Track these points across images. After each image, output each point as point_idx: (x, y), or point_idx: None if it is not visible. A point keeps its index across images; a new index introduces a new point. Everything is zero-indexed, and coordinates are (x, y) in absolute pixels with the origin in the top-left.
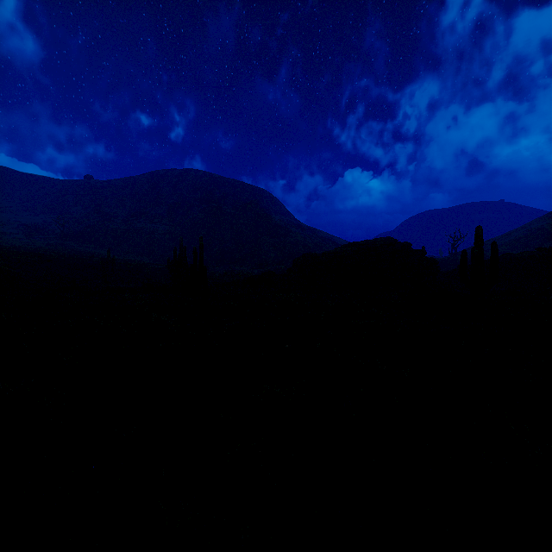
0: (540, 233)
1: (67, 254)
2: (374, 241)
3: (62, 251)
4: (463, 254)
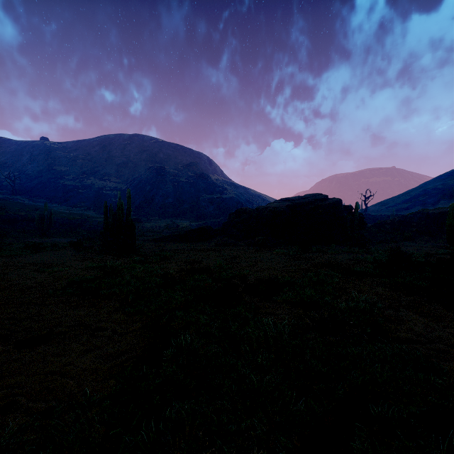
0: (435, 192)
1: (11, 208)
2: (306, 197)
3: (8, 205)
4: (453, 210)
